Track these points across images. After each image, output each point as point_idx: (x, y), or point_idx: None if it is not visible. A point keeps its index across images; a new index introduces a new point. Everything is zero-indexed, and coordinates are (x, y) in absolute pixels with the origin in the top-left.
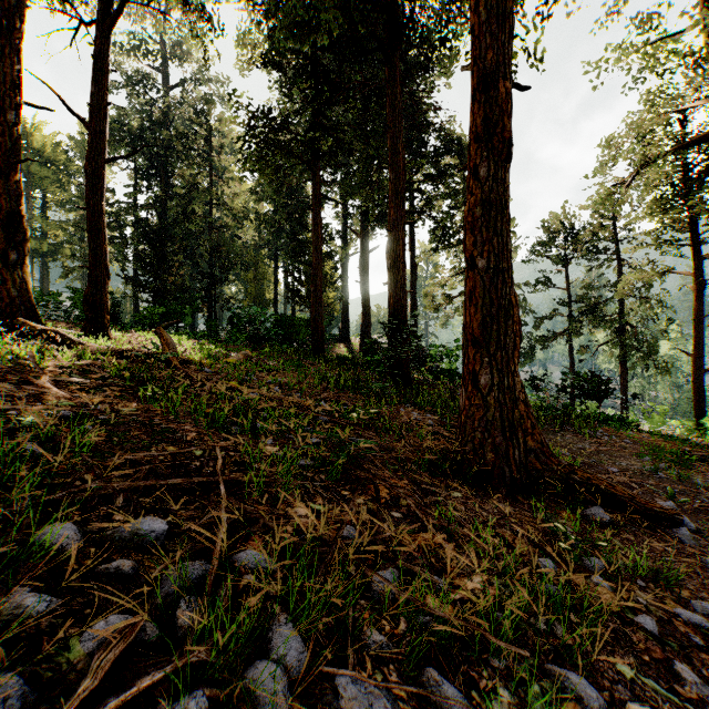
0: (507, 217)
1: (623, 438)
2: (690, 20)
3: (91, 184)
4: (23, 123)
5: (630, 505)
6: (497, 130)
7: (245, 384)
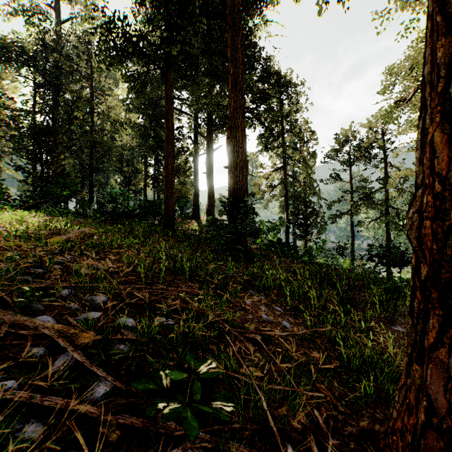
0: None
1: None
2: None
3: None
4: None
5: None
6: None
7: None
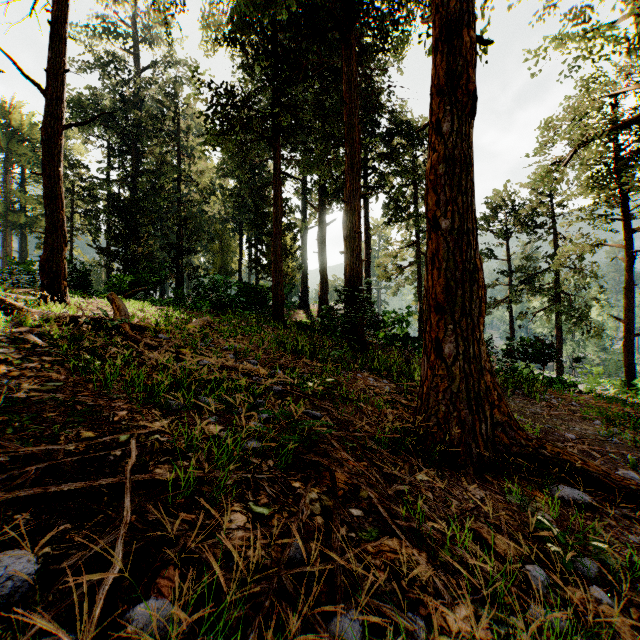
0: (472, 175)
1: (569, 400)
2: (622, 13)
3: (47, 149)
4: (2, 103)
5: (604, 482)
6: (462, 81)
7: (190, 354)
